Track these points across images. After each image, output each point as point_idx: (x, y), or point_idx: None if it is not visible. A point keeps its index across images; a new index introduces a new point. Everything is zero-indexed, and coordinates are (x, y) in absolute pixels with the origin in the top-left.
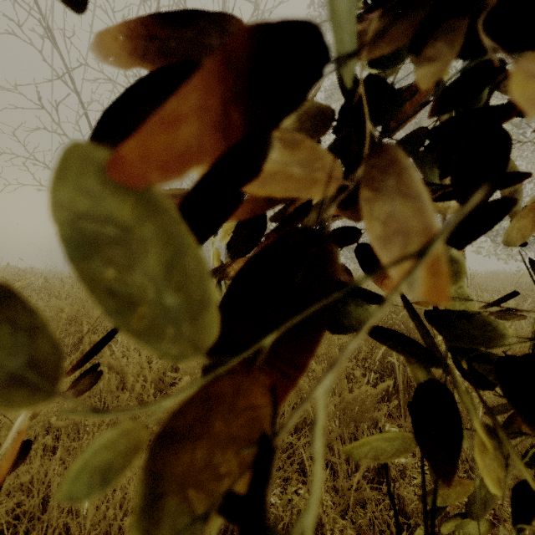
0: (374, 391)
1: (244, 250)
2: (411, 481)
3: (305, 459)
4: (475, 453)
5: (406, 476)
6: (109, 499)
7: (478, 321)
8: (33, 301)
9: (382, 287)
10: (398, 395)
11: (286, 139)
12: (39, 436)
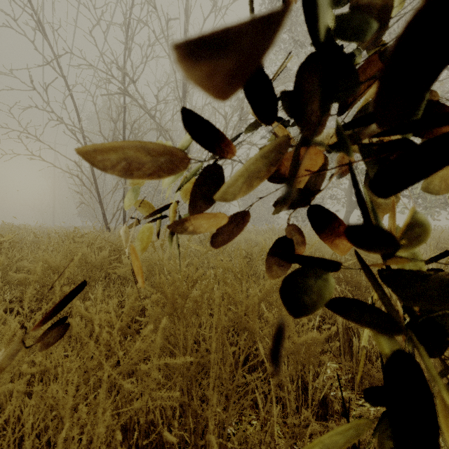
0: (321, 336)
1: (202, 208)
2: (351, 412)
3: (259, 400)
4: (440, 419)
5: (346, 408)
6: (82, 432)
7: (436, 279)
8: (23, 253)
9: (332, 243)
10: (337, 336)
11: (246, 72)
12: (15, 380)
